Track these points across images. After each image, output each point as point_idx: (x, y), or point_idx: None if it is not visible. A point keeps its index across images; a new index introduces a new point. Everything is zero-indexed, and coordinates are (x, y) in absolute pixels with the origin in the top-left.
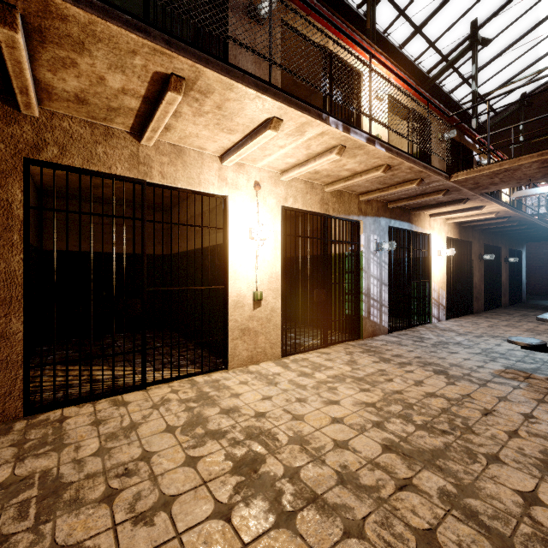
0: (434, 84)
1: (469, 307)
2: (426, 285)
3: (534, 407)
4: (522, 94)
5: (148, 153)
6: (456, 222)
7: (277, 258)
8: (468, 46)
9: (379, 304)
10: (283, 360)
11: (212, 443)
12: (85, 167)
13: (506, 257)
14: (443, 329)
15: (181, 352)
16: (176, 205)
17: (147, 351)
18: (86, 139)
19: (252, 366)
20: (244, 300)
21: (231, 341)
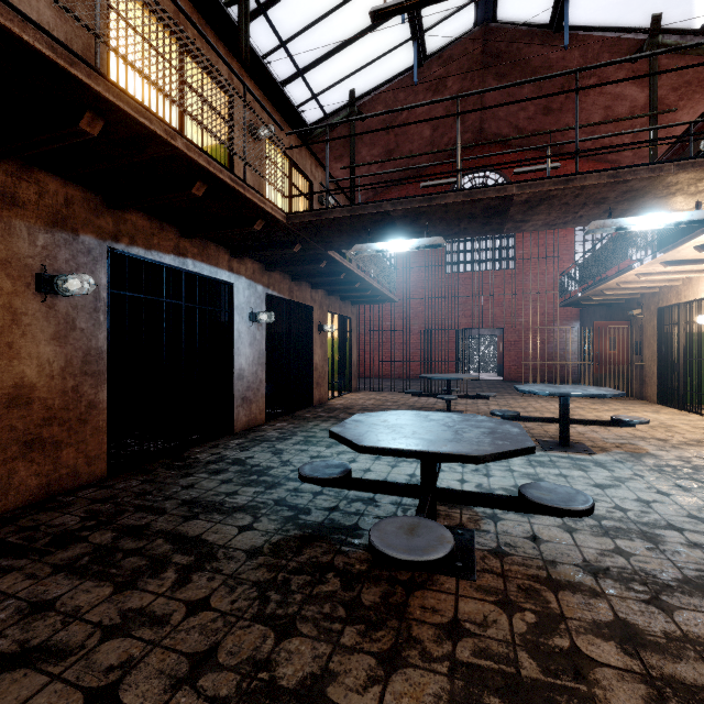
0: None
1: None
2: None
3: (577, 430)
4: None
5: (680, 288)
6: None
7: None
8: None
9: None
10: None
11: (609, 409)
12: (666, 305)
13: None
14: None
15: None
16: None
17: None
18: (666, 293)
19: None
20: None
21: None
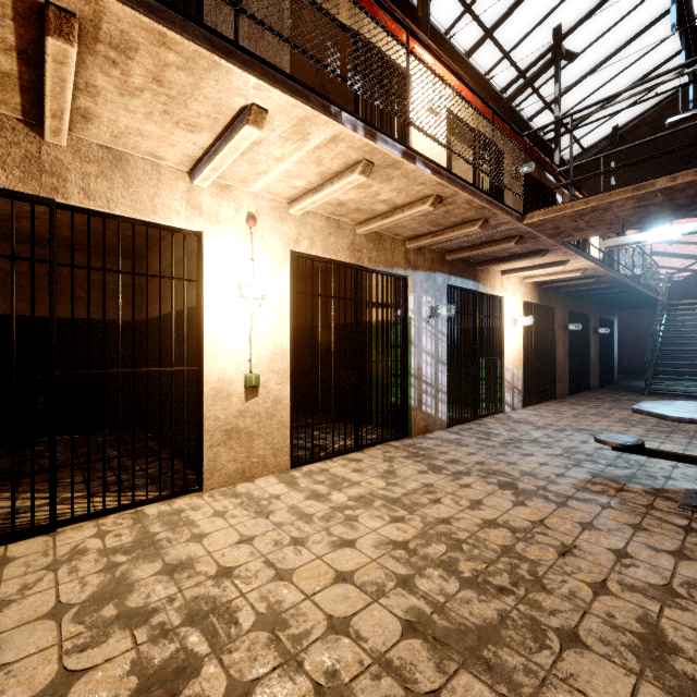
0: (510, 107)
1: (551, 391)
2: (498, 363)
3: (629, 537)
4: (614, 127)
5: (59, 157)
6: (535, 282)
7: (284, 325)
8: (550, 60)
9: (435, 389)
10: (292, 472)
11: (120, 636)
12: None
13: (595, 327)
14: (518, 420)
15: (143, 464)
16: (151, 250)
17: (92, 464)
18: None
19: (242, 485)
20: (230, 388)
21: (209, 448)
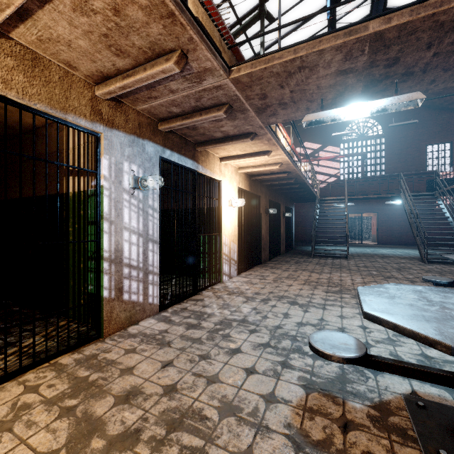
0: None
1: (258, 258)
2: (217, 239)
3: None
4: None
5: None
6: (247, 174)
7: None
8: (258, 14)
9: (143, 272)
10: None
11: None
12: None
13: (284, 212)
14: (232, 291)
15: None
16: None
17: None
18: None
19: None
20: None
21: None
